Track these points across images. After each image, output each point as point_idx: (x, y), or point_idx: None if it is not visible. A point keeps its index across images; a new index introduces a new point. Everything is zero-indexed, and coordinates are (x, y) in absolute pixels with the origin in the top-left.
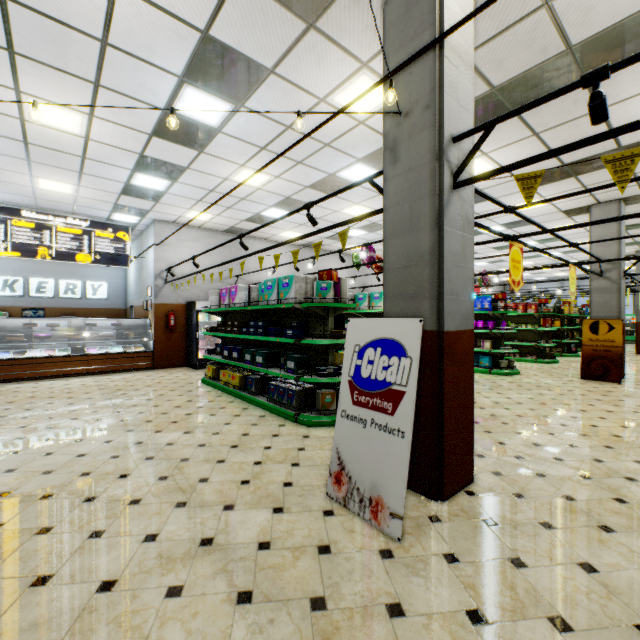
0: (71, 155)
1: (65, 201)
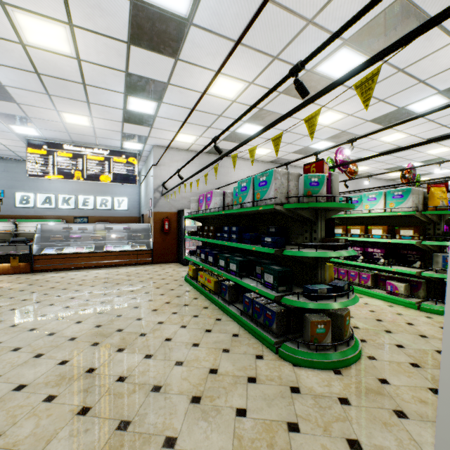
0: (74, 83)
1: (88, 134)
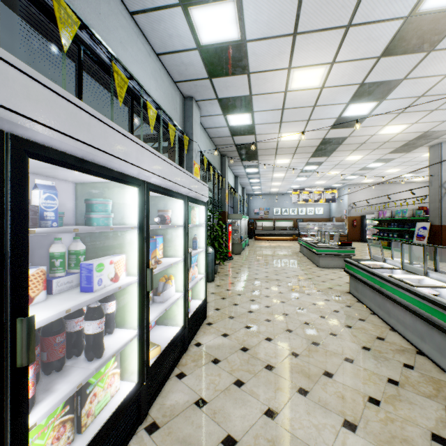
0: (330, 177)
1: (319, 184)
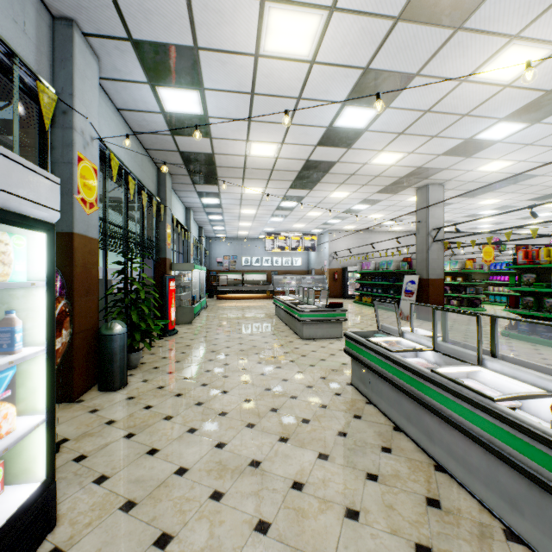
0: (311, 219)
1: (298, 228)
